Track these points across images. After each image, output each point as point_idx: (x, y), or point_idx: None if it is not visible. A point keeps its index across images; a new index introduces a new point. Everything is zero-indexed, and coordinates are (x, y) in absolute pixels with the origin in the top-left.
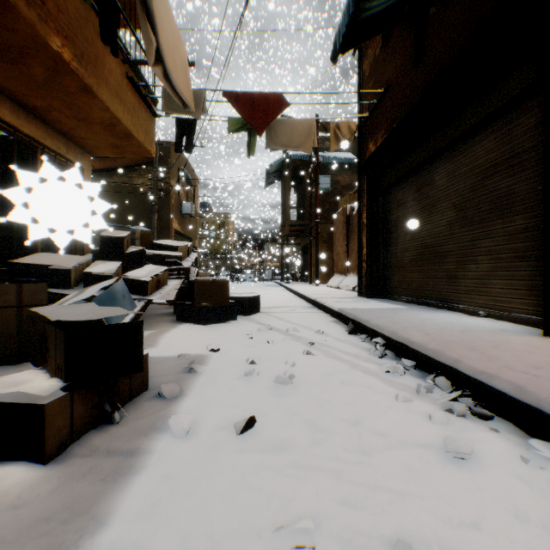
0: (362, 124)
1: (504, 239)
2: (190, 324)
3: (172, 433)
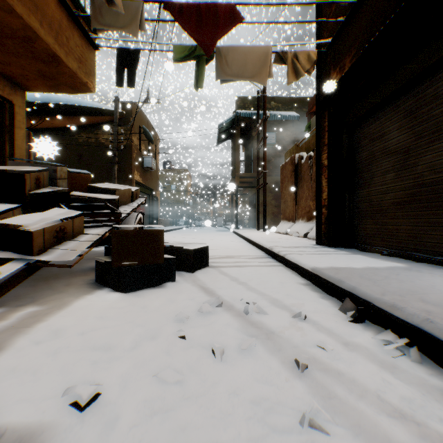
0: (321, 56)
1: None
2: (106, 291)
3: None
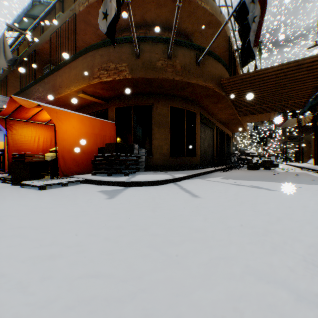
0: (314, 115)
1: None
2: None
3: (276, 170)
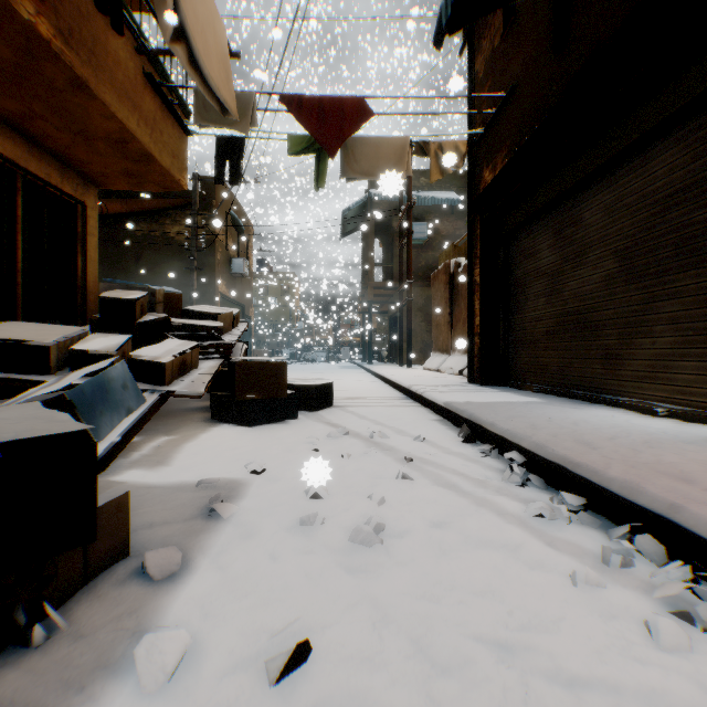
0: (473, 145)
1: (700, 299)
2: (229, 425)
3: (140, 677)
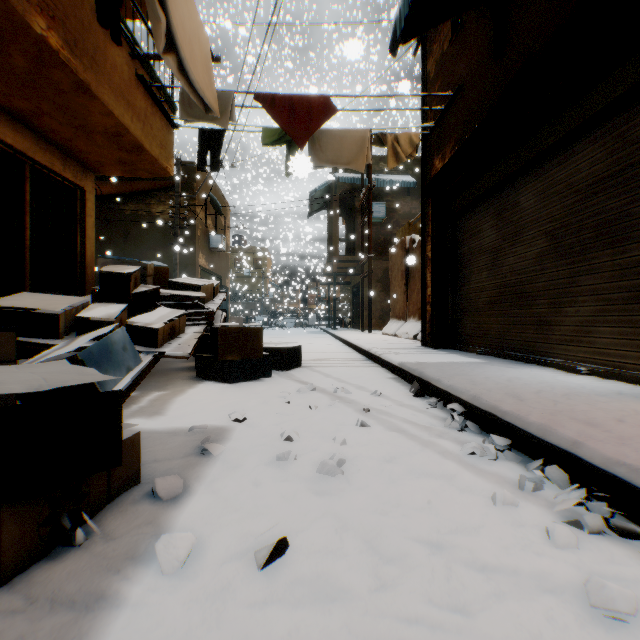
0: (426, 136)
1: (615, 274)
2: (212, 382)
3: (160, 565)
